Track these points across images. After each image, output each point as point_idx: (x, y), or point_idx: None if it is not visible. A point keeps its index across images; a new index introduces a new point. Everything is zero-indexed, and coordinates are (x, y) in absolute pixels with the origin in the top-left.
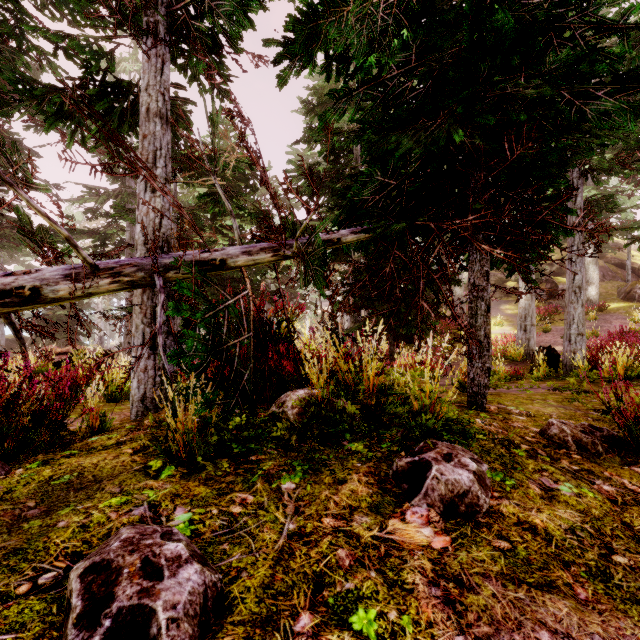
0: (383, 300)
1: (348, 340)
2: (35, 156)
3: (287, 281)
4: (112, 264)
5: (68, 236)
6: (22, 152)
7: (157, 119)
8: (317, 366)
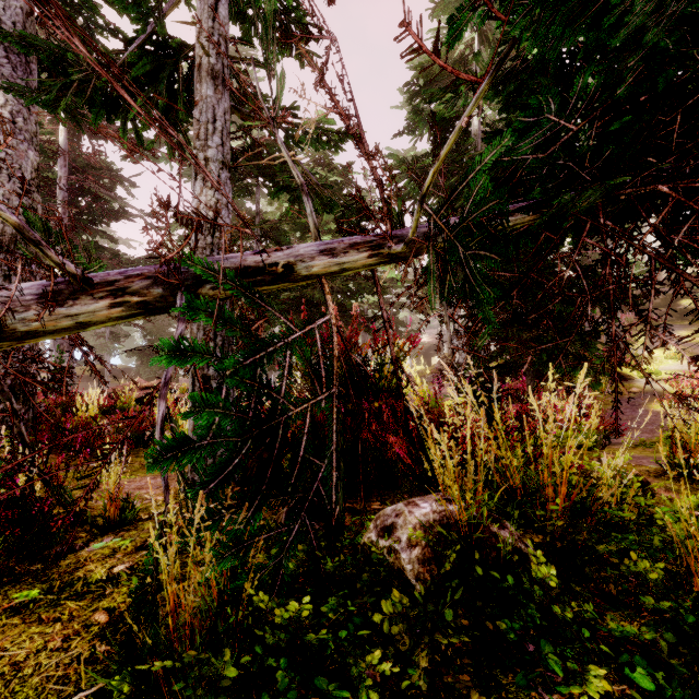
0: (518, 327)
1: (510, 403)
2: (132, 186)
3: (385, 306)
4: (114, 275)
5: (18, 224)
6: (121, 183)
7: (210, 80)
8: (456, 458)
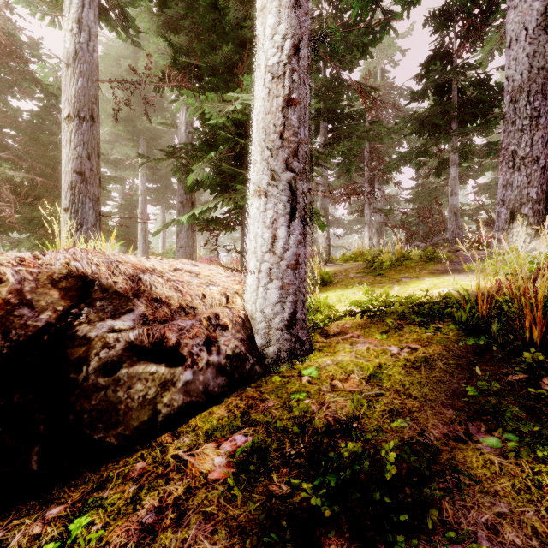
0: None
1: None
2: None
3: None
4: None
5: None
6: None
7: None
8: None
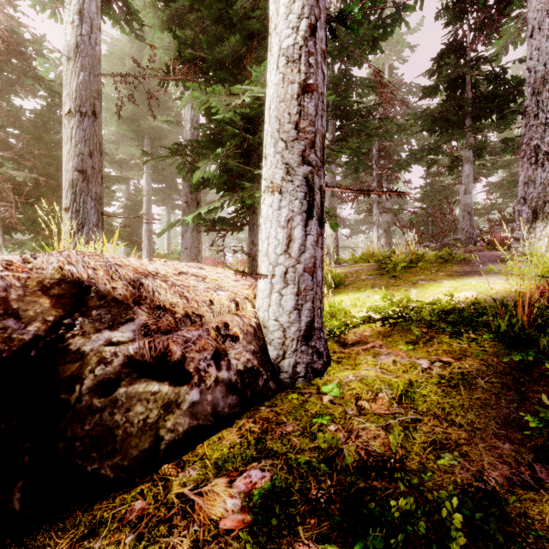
0: None
1: None
2: None
3: None
4: None
5: None
6: None
7: None
8: None
